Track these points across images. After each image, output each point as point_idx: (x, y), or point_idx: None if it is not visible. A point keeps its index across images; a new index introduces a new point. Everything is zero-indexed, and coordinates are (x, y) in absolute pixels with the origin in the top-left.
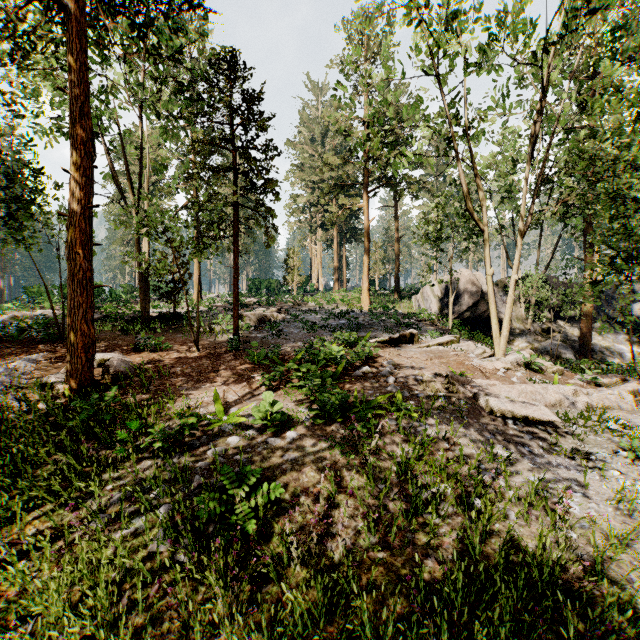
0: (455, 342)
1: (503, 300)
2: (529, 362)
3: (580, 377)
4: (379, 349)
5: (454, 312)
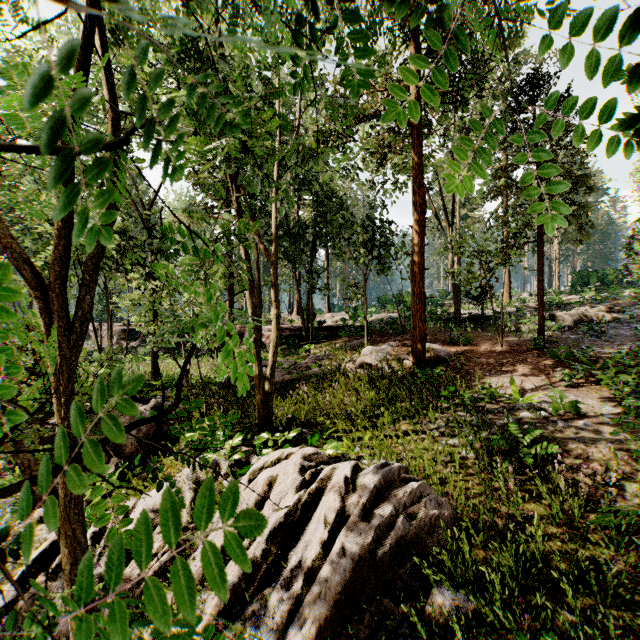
0: None
1: None
2: None
3: None
4: None
5: None
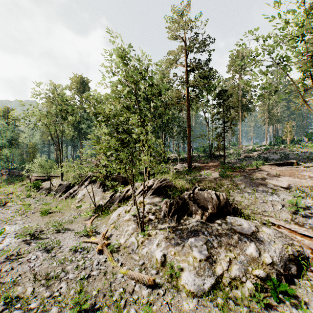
0: None
1: None
2: None
3: None
4: (260, 166)
5: None
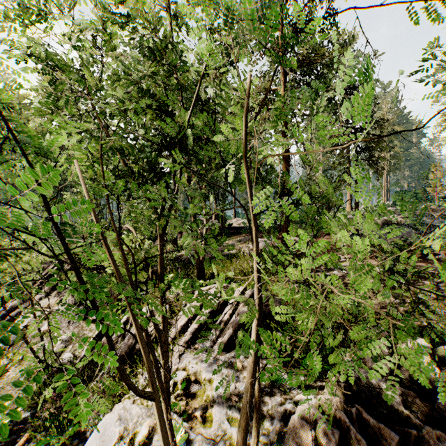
0: None
1: None
2: None
3: None
4: None
5: None
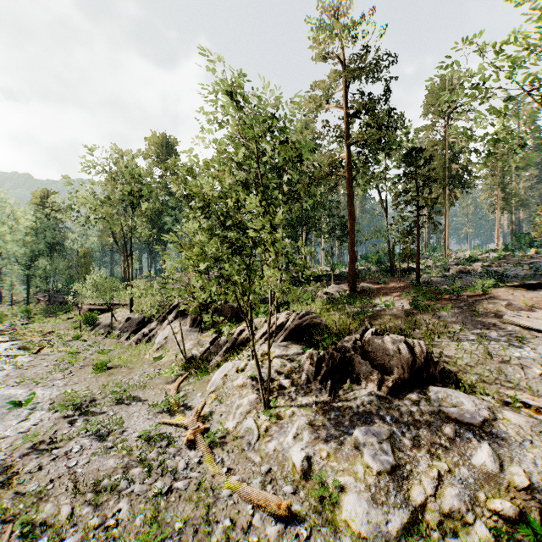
0: None
1: None
2: None
3: None
4: (491, 289)
5: None
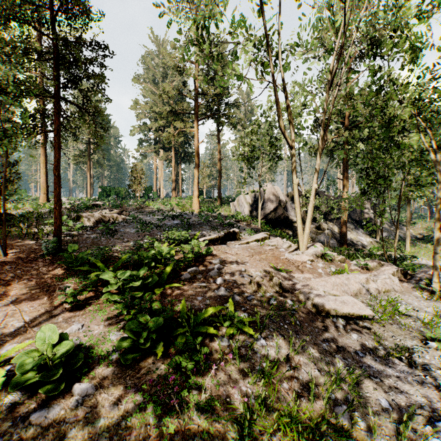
0: (268, 238)
1: (292, 206)
2: (324, 254)
3: (355, 263)
4: (208, 248)
5: (261, 215)
